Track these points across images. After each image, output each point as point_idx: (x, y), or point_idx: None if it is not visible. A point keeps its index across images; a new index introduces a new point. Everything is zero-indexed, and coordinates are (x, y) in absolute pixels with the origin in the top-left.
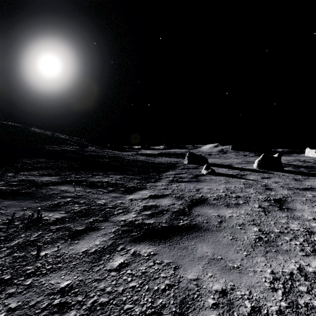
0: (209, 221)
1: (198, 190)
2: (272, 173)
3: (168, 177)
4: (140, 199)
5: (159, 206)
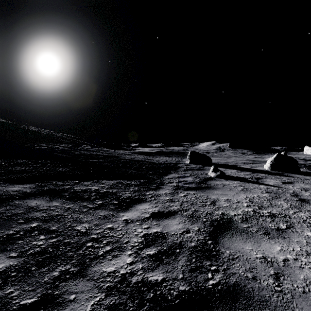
0: (257, 274)
1: (214, 203)
2: (290, 175)
3: (171, 182)
4: (139, 220)
5: (168, 236)
